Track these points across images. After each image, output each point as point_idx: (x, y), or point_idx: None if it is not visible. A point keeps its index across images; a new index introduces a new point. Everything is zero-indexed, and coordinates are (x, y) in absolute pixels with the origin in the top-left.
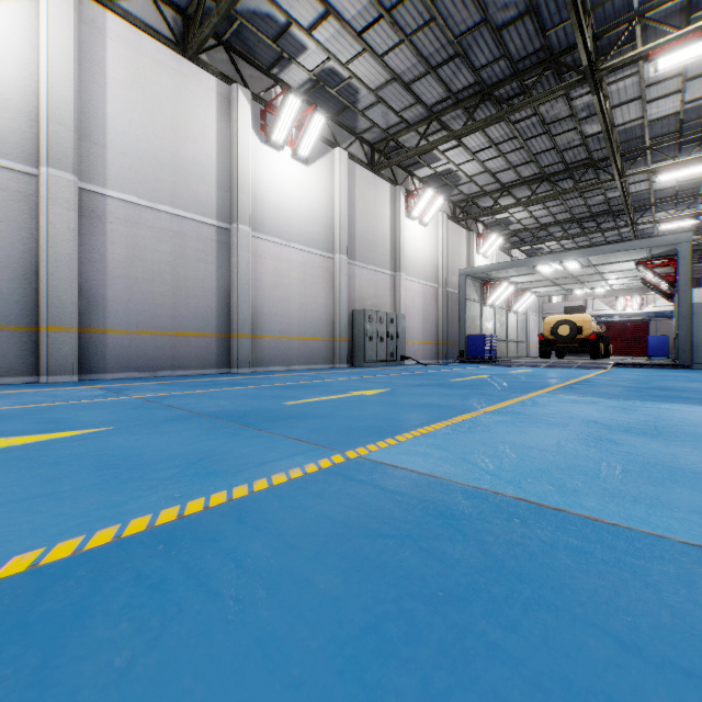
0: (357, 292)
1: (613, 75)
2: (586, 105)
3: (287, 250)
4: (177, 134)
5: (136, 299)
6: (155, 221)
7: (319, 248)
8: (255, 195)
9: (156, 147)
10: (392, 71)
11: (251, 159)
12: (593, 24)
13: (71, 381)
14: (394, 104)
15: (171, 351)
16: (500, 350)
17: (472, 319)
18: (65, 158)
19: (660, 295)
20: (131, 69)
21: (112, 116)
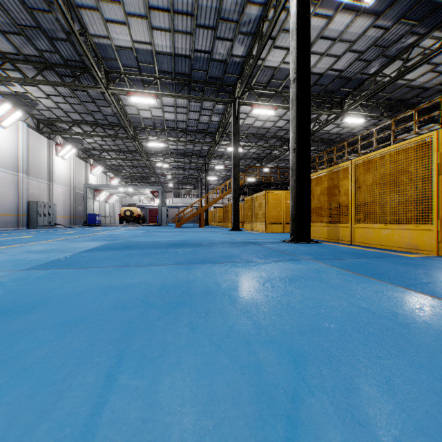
0: (30, 192)
1: (141, 135)
2: None
3: None
4: None
5: None
6: None
7: (12, 170)
8: None
9: None
10: (59, 107)
11: None
12: (134, 124)
13: None
14: (56, 113)
15: None
16: (102, 220)
17: (90, 207)
18: None
19: None
20: None
21: None
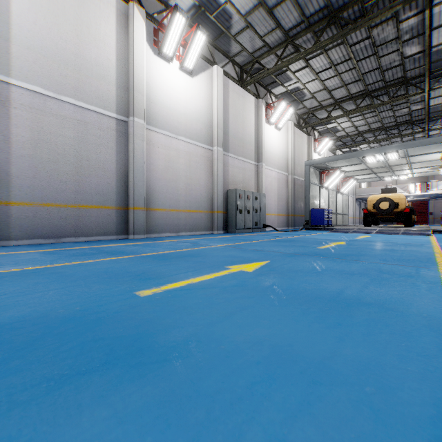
0: (230, 176)
1: None
2: (410, 28)
3: (176, 142)
4: (80, 38)
5: (41, 176)
6: (59, 109)
7: (201, 141)
8: (149, 96)
9: (60, 47)
10: None
11: (146, 67)
12: None
13: None
14: (259, 30)
15: (75, 221)
16: (332, 220)
17: (313, 198)
18: None
19: None
20: None
21: (17, 15)
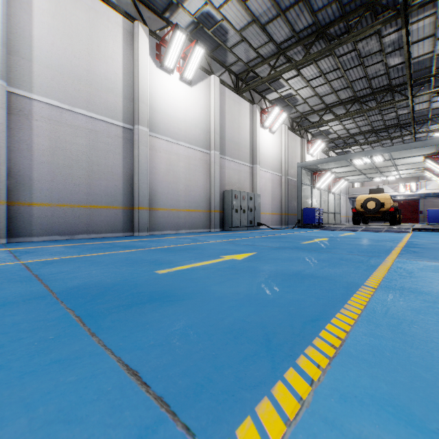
0: (226, 178)
1: (415, 16)
2: (392, 42)
3: (176, 147)
4: (91, 56)
5: (58, 180)
6: (73, 120)
7: (200, 146)
8: (152, 106)
9: (74, 64)
10: (252, 15)
11: (149, 79)
12: None
13: (1, 243)
14: (253, 43)
15: (86, 219)
16: (324, 219)
17: (305, 197)
18: None
19: (437, 181)
20: (53, 3)
21: (37, 38)
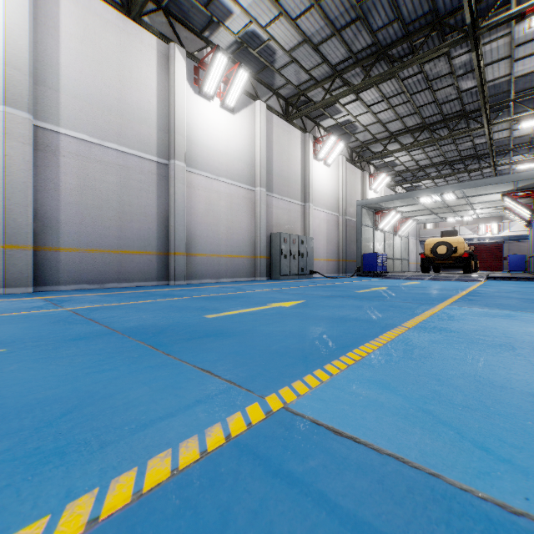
0: (274, 218)
1: (488, 36)
2: (463, 64)
3: (217, 183)
4: (122, 83)
5: (86, 222)
6: (103, 156)
7: (243, 182)
8: (189, 137)
9: (104, 93)
10: (303, 34)
11: (186, 107)
12: None
13: (27, 292)
14: (304, 64)
15: (117, 266)
16: (388, 266)
17: (366, 241)
18: (21, 98)
19: (519, 221)
20: (81, 26)
21: (65, 65)
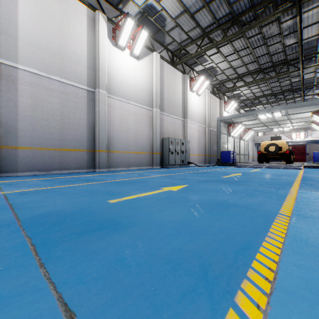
0: (164, 128)
1: (306, 7)
2: (288, 27)
3: (127, 105)
4: (63, 36)
5: (37, 129)
6: (49, 84)
7: (145, 104)
8: (109, 74)
9: (50, 42)
10: (184, 6)
11: (107, 54)
12: None
13: None
14: (184, 28)
15: (59, 159)
16: (236, 159)
17: (223, 143)
18: None
19: None
20: None
21: (22, 22)
